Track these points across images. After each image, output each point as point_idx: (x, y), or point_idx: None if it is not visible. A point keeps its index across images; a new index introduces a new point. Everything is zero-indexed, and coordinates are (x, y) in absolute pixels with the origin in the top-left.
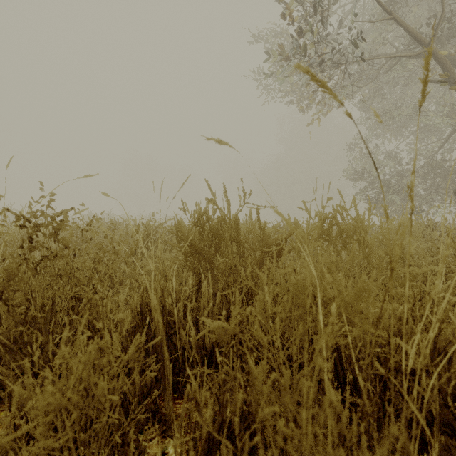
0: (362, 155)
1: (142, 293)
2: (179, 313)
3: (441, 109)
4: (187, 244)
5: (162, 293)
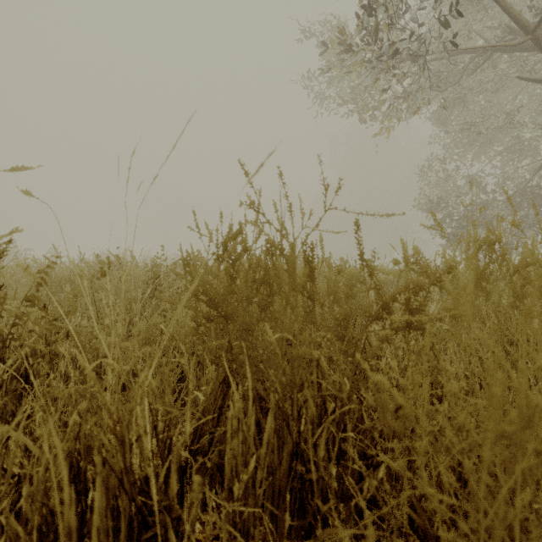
0: (438, 180)
1: (77, 428)
2: (179, 455)
3: (540, 120)
4: (181, 306)
5: (117, 440)
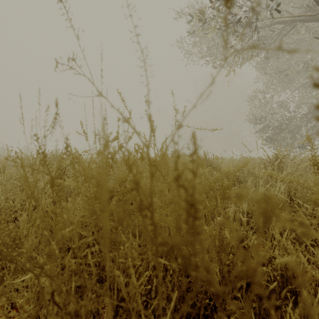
0: (260, 104)
1: None
2: None
3: None
4: None
5: None
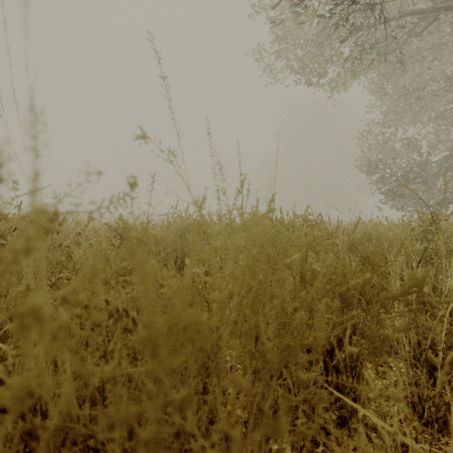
0: (377, 143)
1: None
2: None
3: None
4: None
5: None
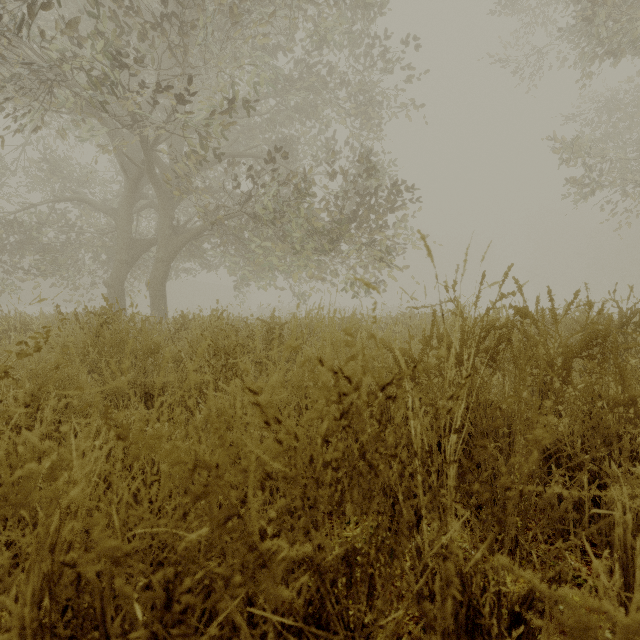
0: None
1: None
2: None
3: None
4: None
5: None
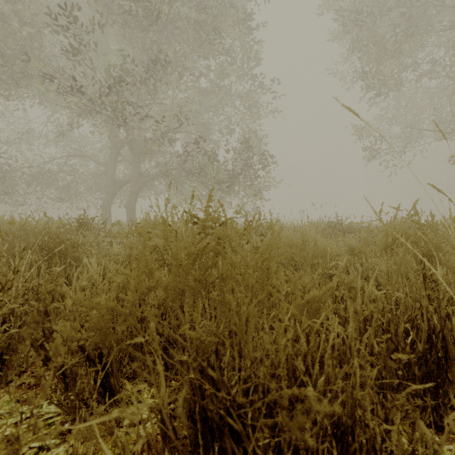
0: None
1: None
2: None
3: None
4: None
5: None
